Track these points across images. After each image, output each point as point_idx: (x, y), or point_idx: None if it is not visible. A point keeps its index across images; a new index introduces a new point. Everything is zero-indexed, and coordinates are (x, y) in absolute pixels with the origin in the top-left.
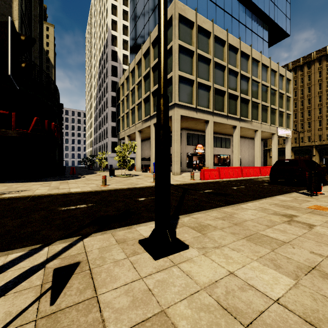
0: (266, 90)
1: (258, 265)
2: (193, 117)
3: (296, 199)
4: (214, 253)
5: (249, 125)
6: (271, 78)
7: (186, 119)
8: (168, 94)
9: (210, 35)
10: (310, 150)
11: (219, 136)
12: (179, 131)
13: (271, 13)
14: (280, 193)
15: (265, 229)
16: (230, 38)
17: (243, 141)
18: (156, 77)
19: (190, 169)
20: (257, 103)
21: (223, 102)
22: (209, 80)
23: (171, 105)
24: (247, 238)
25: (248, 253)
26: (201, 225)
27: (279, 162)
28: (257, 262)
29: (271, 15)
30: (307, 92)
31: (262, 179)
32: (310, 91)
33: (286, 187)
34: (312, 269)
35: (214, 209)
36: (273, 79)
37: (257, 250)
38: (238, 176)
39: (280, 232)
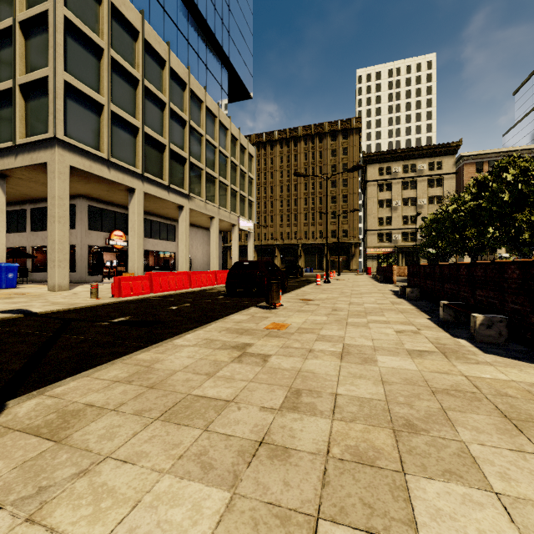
0: (226, 161)
1: (170, 485)
2: (101, 176)
3: (254, 317)
4: (69, 496)
5: (203, 208)
6: (231, 146)
7: (86, 178)
8: (37, 112)
9: (138, 36)
10: (273, 251)
11: (155, 220)
12: (67, 199)
13: (232, 55)
14: (237, 310)
15: (203, 383)
16: (173, 59)
17: (194, 231)
18: (1, 64)
19: (98, 278)
20: (214, 177)
21: (161, 162)
22: (135, 115)
23: (47, 139)
24: (165, 415)
25: (158, 457)
26: (65, 413)
27: (238, 264)
28: (169, 477)
29: (232, 59)
30: (270, 178)
31: (217, 290)
32: (273, 178)
33: (245, 300)
34: (259, 445)
35: (117, 361)
36: (234, 148)
37: (177, 440)
38: (183, 286)
39: (225, 383)
